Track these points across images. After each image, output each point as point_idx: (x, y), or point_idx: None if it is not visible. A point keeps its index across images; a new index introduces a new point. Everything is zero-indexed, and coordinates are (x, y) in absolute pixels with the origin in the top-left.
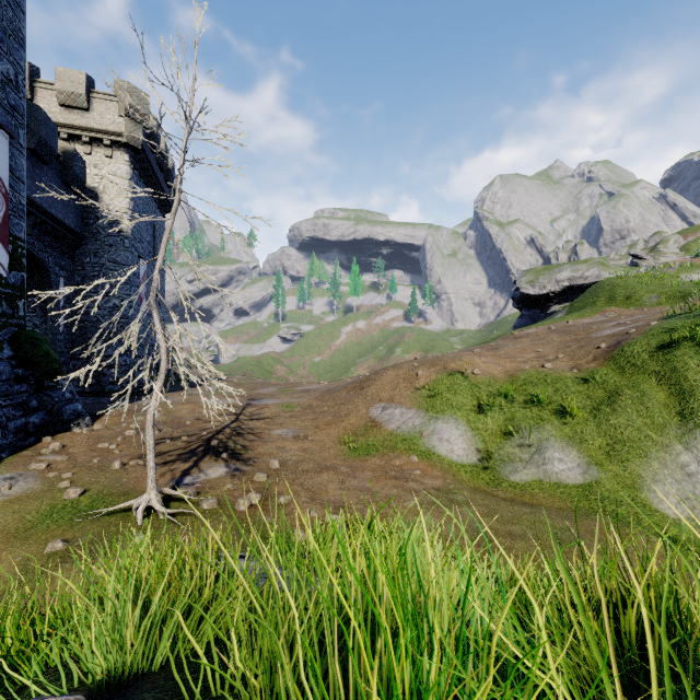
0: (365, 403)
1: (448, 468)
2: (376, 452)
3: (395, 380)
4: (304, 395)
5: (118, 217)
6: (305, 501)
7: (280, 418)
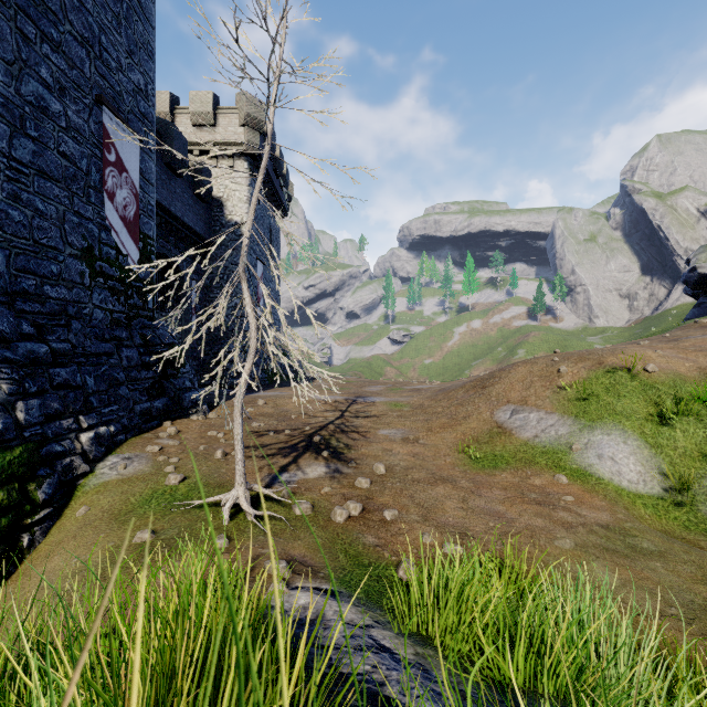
0: (489, 404)
1: (616, 497)
2: (506, 465)
3: (527, 377)
4: (414, 394)
5: (239, 222)
6: (416, 520)
7: (387, 417)
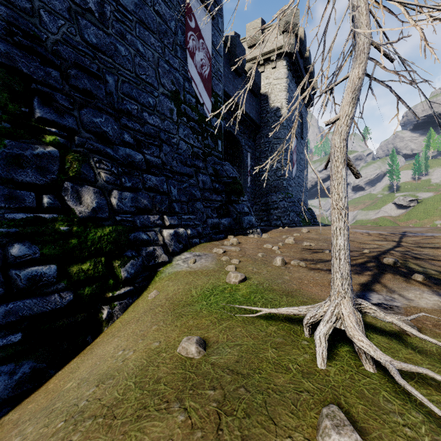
0: None
1: None
2: None
3: None
4: None
5: (279, 106)
6: None
7: None
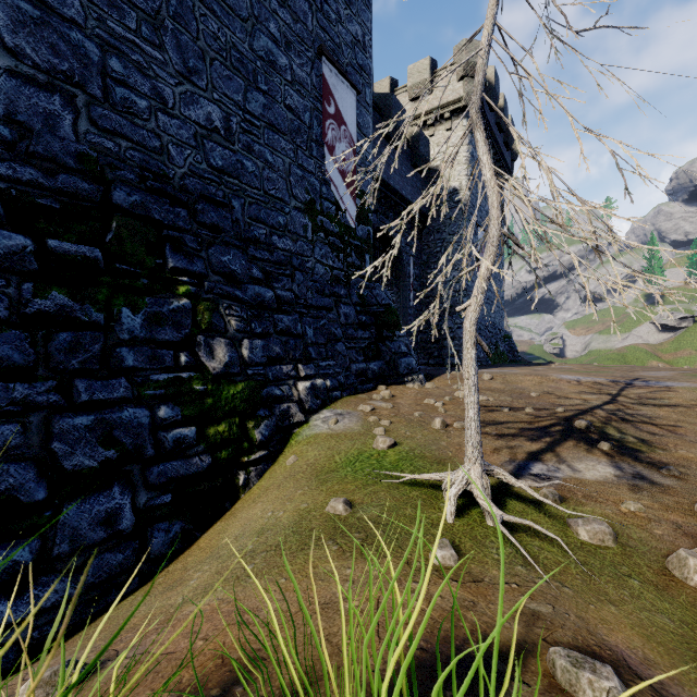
0: None
1: None
2: None
3: None
4: None
5: (457, 187)
6: None
7: None
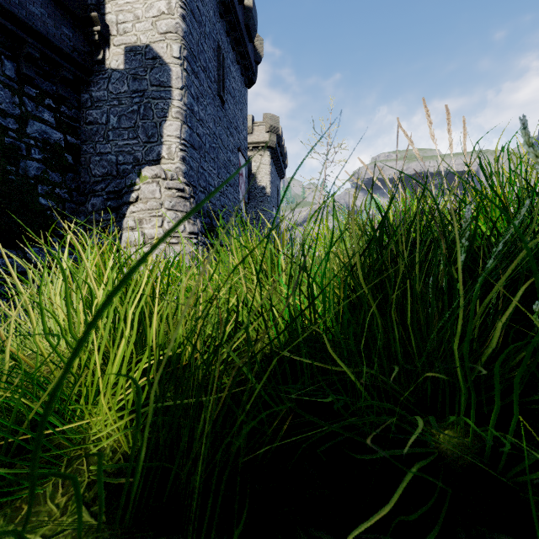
0: None
1: None
2: None
3: None
4: None
5: (265, 186)
6: None
7: None
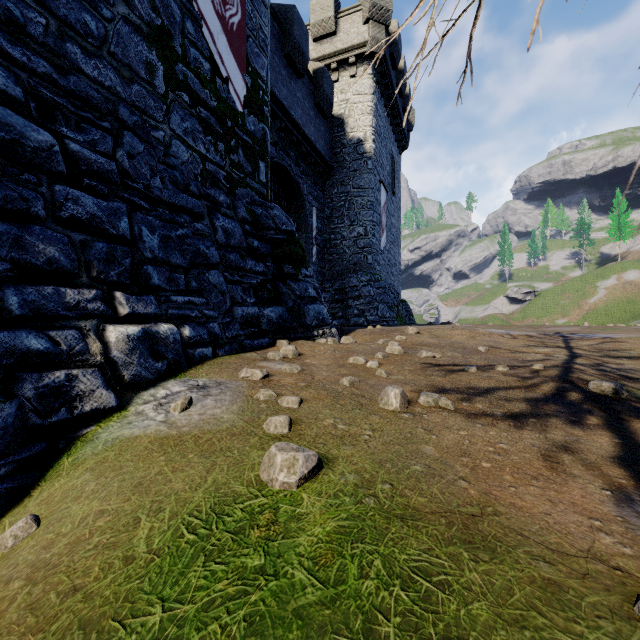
0: None
1: None
2: None
3: None
4: None
5: (361, 138)
6: None
7: None
